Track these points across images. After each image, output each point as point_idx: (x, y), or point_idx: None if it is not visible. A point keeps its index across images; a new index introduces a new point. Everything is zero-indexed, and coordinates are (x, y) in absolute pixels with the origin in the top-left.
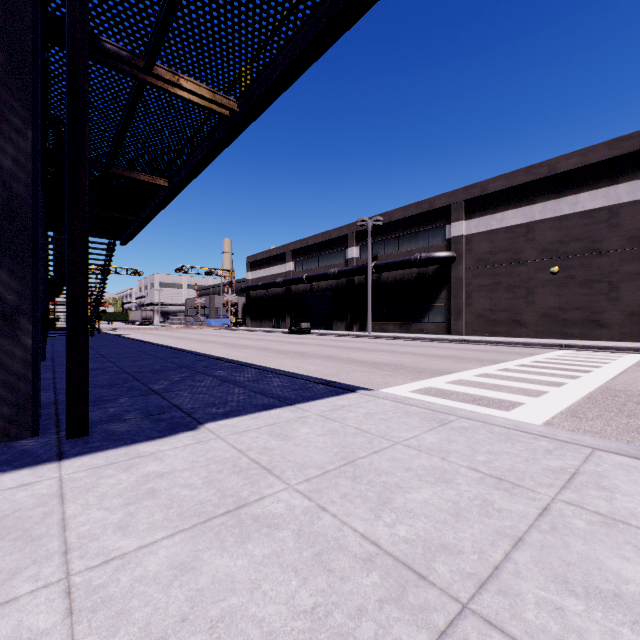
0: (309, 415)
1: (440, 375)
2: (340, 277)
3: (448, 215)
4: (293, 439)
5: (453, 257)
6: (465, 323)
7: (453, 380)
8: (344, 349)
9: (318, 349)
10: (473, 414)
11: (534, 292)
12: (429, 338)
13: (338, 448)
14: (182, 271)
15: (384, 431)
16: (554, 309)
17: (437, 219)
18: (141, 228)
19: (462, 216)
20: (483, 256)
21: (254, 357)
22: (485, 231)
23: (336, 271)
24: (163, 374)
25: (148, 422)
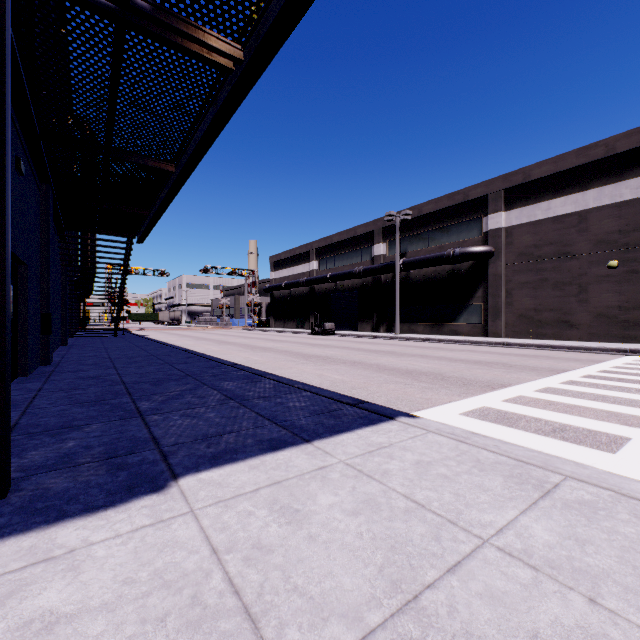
0: (333, 464)
1: (493, 389)
2: (366, 275)
3: (485, 206)
4: (306, 522)
5: (491, 252)
6: (505, 324)
7: (512, 397)
8: (372, 353)
9: (343, 353)
10: (586, 472)
11: (587, 289)
12: (465, 340)
13: (383, 552)
14: (206, 271)
15: (454, 507)
16: (612, 308)
17: (472, 211)
18: (154, 223)
19: (501, 207)
20: (526, 250)
21: (273, 362)
22: (528, 222)
23: (362, 269)
24: (162, 386)
25: (103, 471)
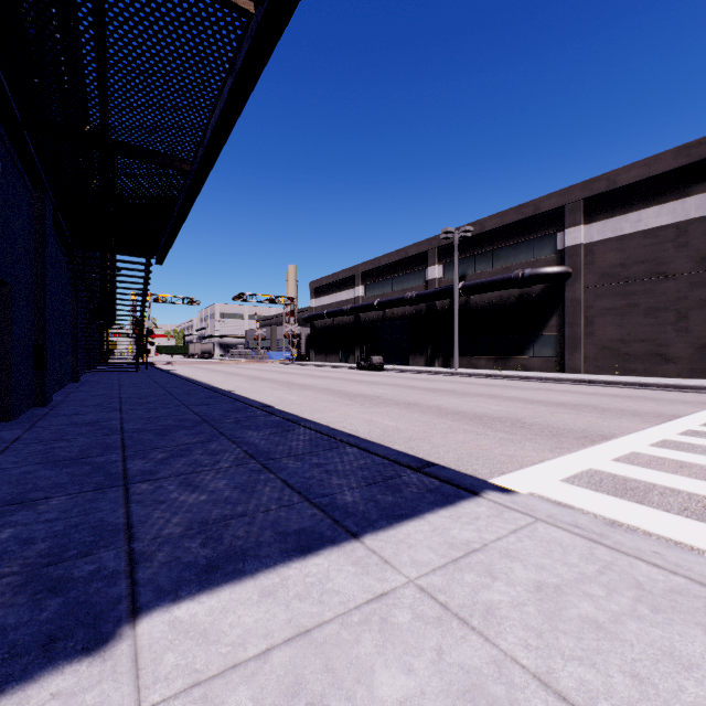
0: (397, 587)
1: (593, 442)
2: (419, 302)
3: (560, 219)
4: None
5: (567, 273)
6: (584, 358)
7: (624, 454)
8: (428, 392)
9: (394, 391)
10: None
11: (688, 316)
12: (537, 377)
13: None
14: (240, 299)
15: None
16: None
17: (545, 225)
18: (172, 239)
19: (580, 219)
20: (610, 270)
21: (311, 403)
22: (613, 237)
23: (414, 295)
24: (169, 436)
25: (25, 596)
